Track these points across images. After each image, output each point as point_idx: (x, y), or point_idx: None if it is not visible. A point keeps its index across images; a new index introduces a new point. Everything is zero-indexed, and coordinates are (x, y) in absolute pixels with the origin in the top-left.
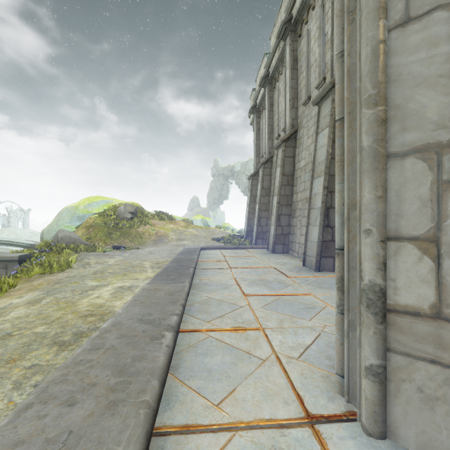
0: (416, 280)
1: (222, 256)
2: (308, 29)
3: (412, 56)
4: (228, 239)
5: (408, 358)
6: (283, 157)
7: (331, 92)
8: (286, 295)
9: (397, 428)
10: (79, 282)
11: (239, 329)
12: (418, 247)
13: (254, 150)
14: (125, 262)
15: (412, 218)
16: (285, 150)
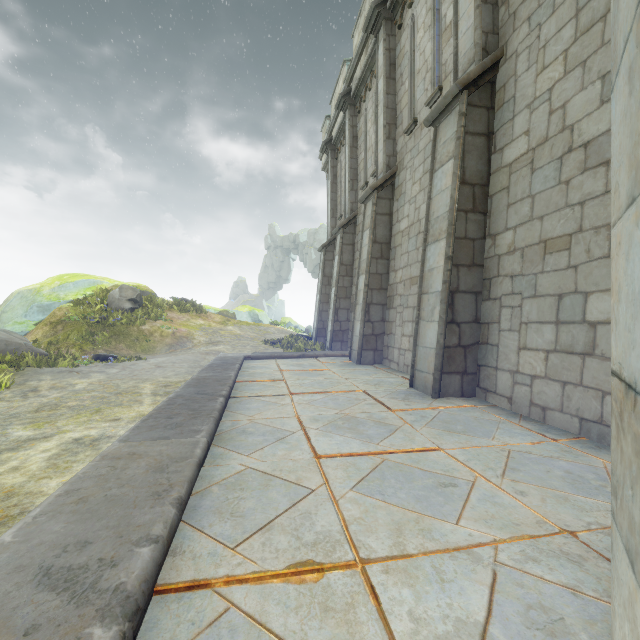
0: None
1: (278, 371)
2: (413, 14)
3: None
4: (288, 342)
5: None
6: (373, 214)
7: (457, 101)
8: (395, 453)
9: None
10: None
11: (307, 570)
12: None
13: (329, 207)
14: (107, 385)
15: None
16: (377, 204)
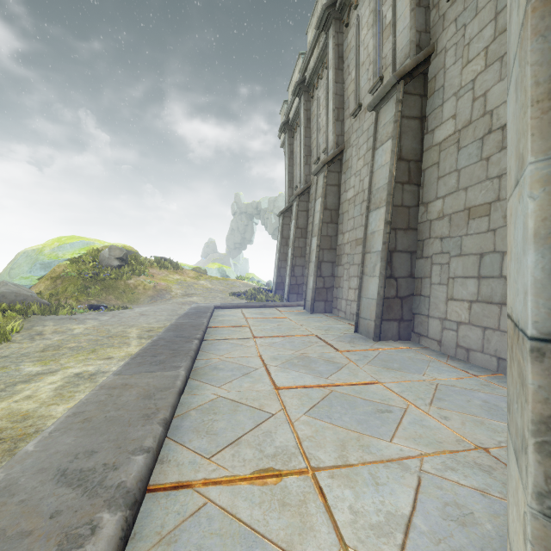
0: None
1: (243, 318)
2: (358, 15)
3: None
4: (252, 294)
5: None
6: (324, 185)
7: (395, 90)
8: (341, 385)
9: None
10: (10, 367)
11: (268, 475)
12: None
13: (286, 179)
14: (100, 330)
15: None
16: (327, 176)
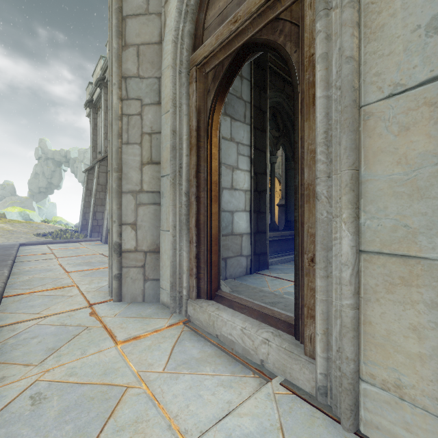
0: (130, 239)
1: (49, 249)
2: None
3: (129, 157)
4: (58, 234)
5: (128, 268)
6: None
7: None
8: (103, 268)
9: (125, 296)
10: None
11: (58, 288)
12: (131, 227)
13: (91, 144)
14: None
15: (129, 216)
16: None
